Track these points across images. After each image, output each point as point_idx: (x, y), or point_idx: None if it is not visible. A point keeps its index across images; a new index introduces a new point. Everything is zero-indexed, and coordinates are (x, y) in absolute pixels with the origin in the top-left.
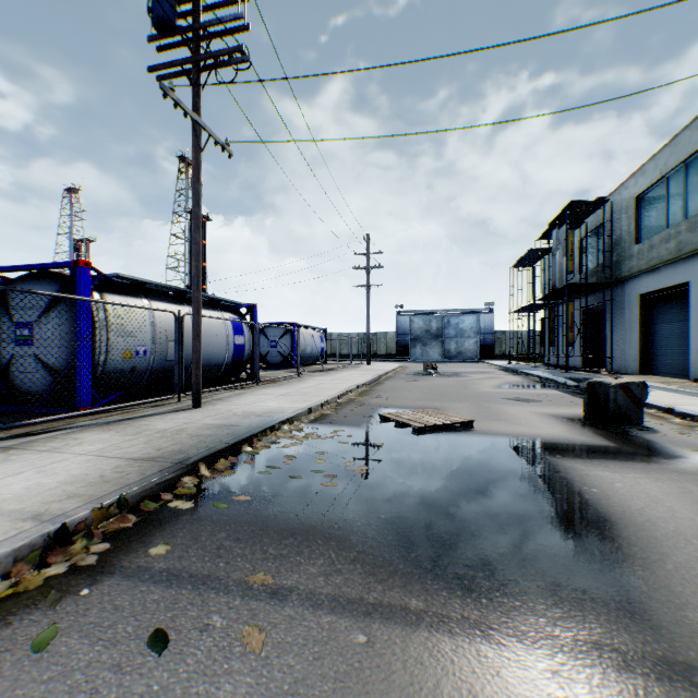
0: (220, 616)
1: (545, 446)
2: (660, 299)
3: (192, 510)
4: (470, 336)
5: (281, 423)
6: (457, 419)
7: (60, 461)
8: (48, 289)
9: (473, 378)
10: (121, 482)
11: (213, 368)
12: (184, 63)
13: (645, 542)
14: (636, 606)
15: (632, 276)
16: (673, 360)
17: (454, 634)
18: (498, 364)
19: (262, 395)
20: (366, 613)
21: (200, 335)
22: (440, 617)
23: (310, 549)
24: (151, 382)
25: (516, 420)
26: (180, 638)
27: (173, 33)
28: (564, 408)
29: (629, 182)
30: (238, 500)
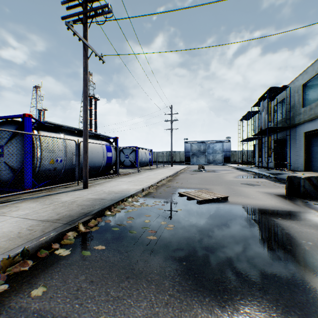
0: None
1: (270, 212)
2: (315, 134)
3: (68, 256)
4: (219, 153)
5: (127, 197)
6: (219, 195)
7: (1, 222)
8: (11, 128)
9: (222, 173)
10: (28, 237)
11: (96, 168)
12: (79, 14)
13: None
14: None
15: (300, 123)
16: None
17: None
18: (233, 166)
19: (119, 181)
20: None
21: (87, 152)
22: None
23: (138, 291)
24: (64, 175)
25: (249, 196)
26: None
27: None
28: (272, 189)
29: (299, 77)
30: (97, 248)
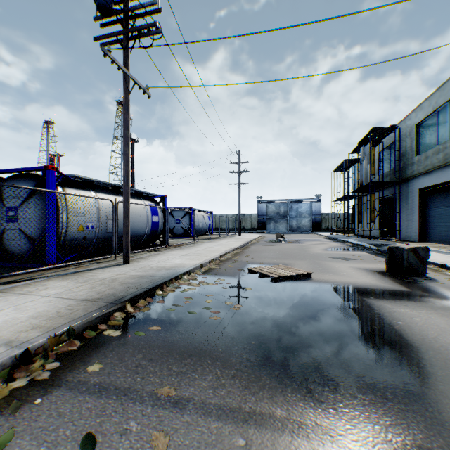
0: (136, 422)
1: (362, 291)
2: (432, 192)
3: (119, 337)
4: (306, 216)
5: (182, 274)
6: (301, 272)
7: (31, 301)
8: (28, 185)
9: (309, 244)
10: (71, 317)
11: (138, 237)
12: (118, 34)
13: (443, 363)
14: (445, 416)
15: (413, 177)
16: (441, 232)
17: (311, 438)
18: (324, 235)
19: (170, 255)
20: (244, 420)
21: (128, 215)
22: (299, 424)
23: (202, 367)
24: (96, 246)
25: (340, 272)
26: (105, 441)
27: (111, 14)
28: (371, 264)
29: (412, 115)
30: (152, 329)
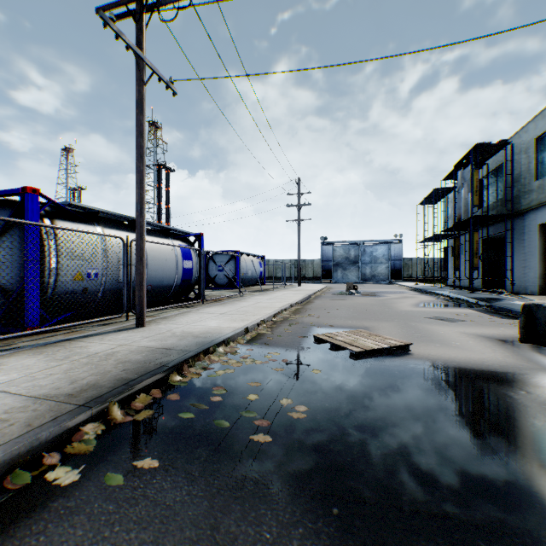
0: None
1: (500, 377)
2: None
3: (73, 487)
4: (382, 262)
5: (216, 345)
6: (393, 342)
7: None
8: (2, 215)
9: (391, 298)
10: None
11: (163, 288)
12: (128, 2)
13: None
14: None
15: (531, 208)
16: None
17: None
18: (408, 285)
19: (204, 313)
20: None
21: (143, 258)
22: None
23: None
24: (104, 301)
25: (450, 342)
26: None
27: None
28: (490, 328)
29: (529, 126)
30: (141, 465)
